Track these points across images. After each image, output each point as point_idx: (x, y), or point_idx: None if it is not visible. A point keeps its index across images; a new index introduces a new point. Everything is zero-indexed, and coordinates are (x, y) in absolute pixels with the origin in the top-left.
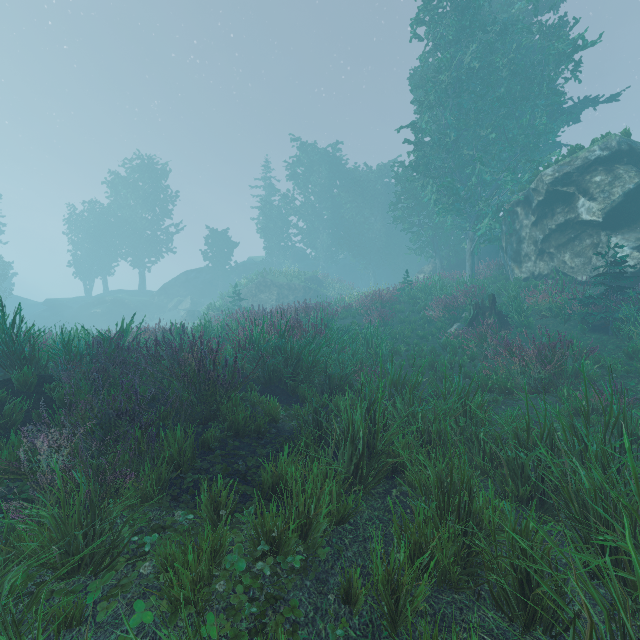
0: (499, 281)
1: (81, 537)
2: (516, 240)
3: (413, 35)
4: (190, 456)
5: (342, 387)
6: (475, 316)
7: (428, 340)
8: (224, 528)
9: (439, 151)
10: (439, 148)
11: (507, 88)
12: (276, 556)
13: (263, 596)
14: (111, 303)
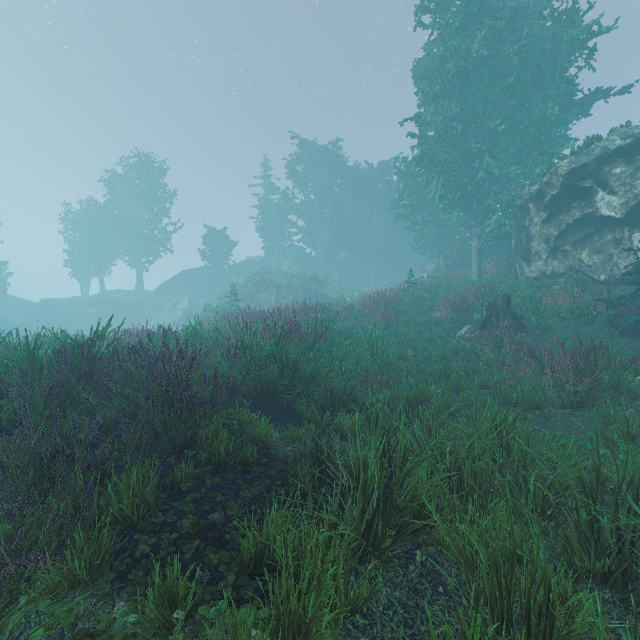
0: (508, 280)
1: None
2: (527, 237)
3: (417, 23)
4: (151, 505)
5: (346, 402)
6: (488, 318)
7: (436, 344)
8: (180, 636)
9: (444, 145)
10: (445, 141)
11: (516, 78)
12: None
13: None
14: (107, 303)
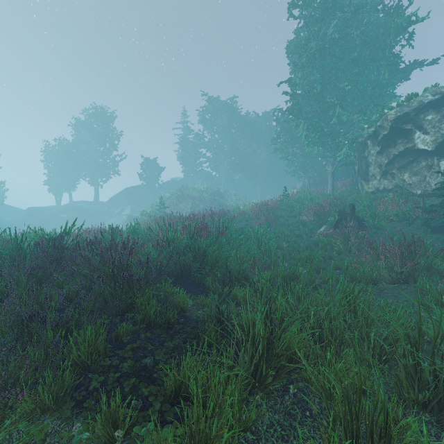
0: (353, 194)
1: None
2: (366, 164)
3: (290, 15)
4: (101, 352)
5: (240, 279)
6: (339, 220)
7: (303, 238)
8: None
9: (308, 100)
10: (309, 97)
11: (358, 53)
12: None
13: None
14: (74, 210)
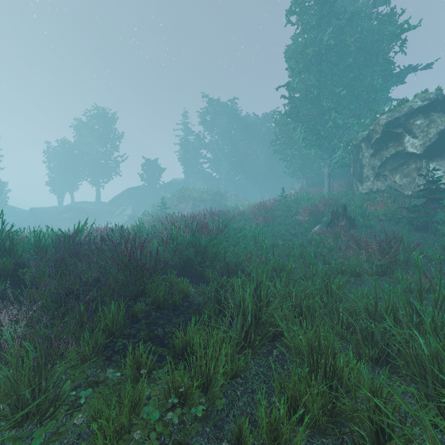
0: (348, 195)
1: (28, 394)
2: (360, 166)
3: (287, 21)
4: (122, 324)
5: (236, 271)
6: (332, 220)
7: (298, 237)
8: (144, 383)
9: (306, 103)
10: (306, 101)
11: (354, 59)
12: (183, 407)
13: (171, 441)
14: (76, 210)
